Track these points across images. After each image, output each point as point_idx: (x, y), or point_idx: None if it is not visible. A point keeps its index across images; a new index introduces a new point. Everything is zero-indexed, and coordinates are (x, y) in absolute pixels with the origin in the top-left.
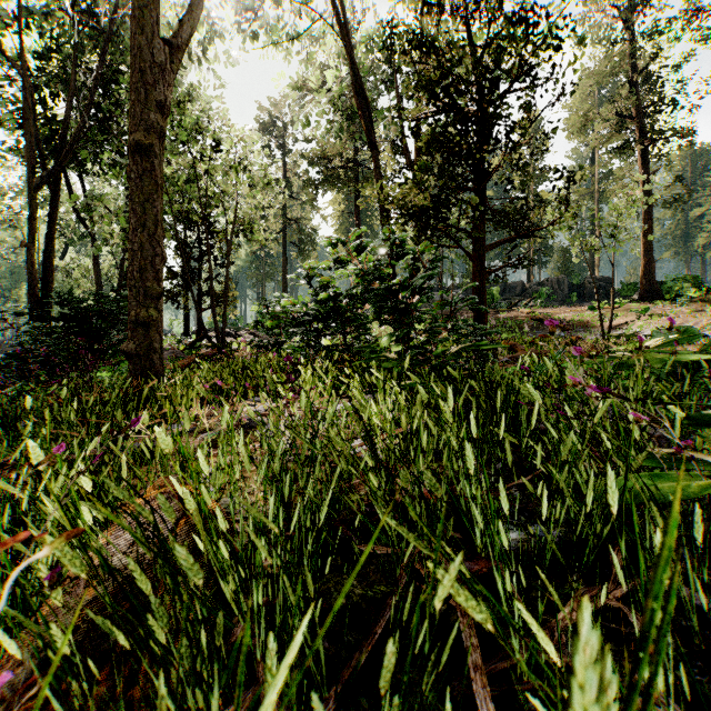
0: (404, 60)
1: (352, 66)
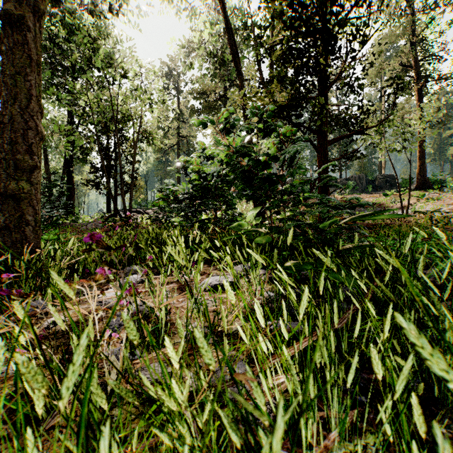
0: None
1: (223, 11)
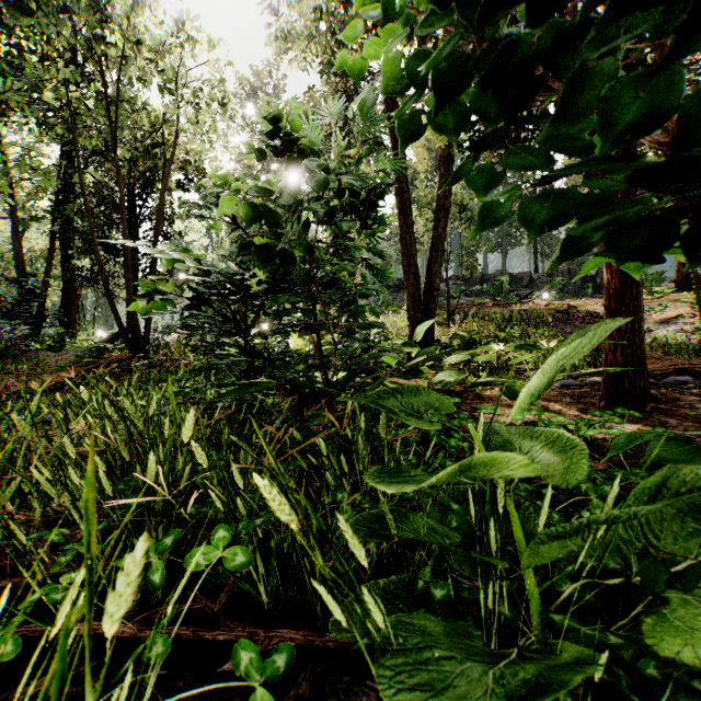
0: None
1: None
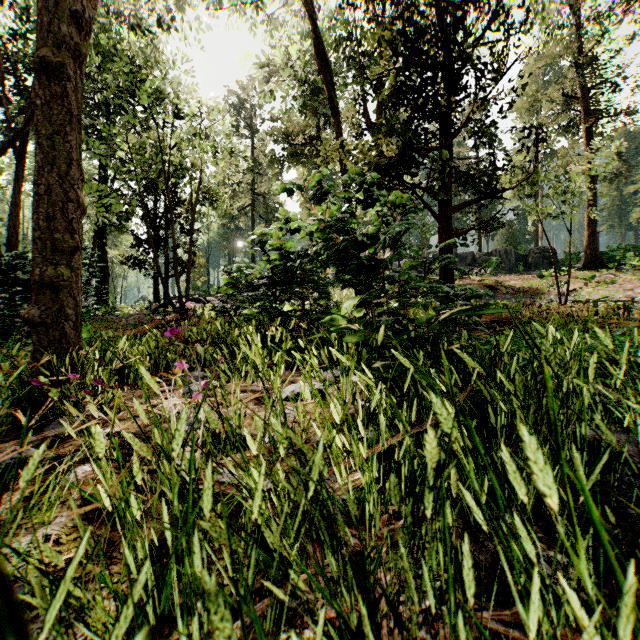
0: (368, 9)
1: (314, 29)
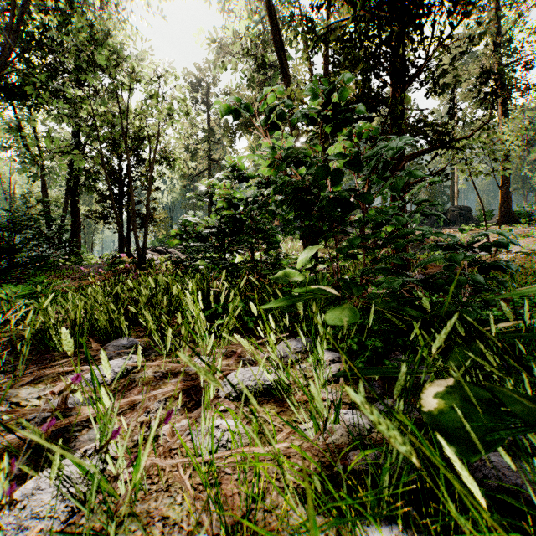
0: None
1: None
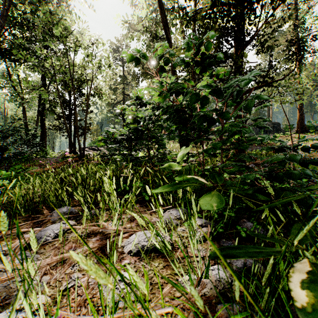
0: None
1: None
